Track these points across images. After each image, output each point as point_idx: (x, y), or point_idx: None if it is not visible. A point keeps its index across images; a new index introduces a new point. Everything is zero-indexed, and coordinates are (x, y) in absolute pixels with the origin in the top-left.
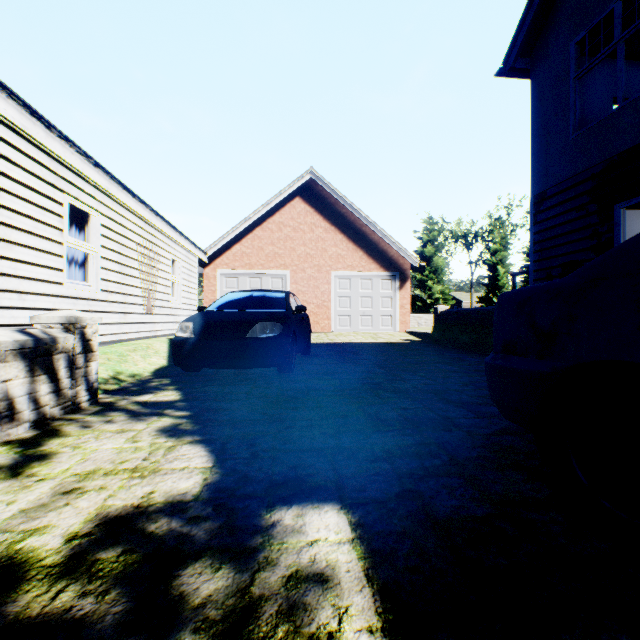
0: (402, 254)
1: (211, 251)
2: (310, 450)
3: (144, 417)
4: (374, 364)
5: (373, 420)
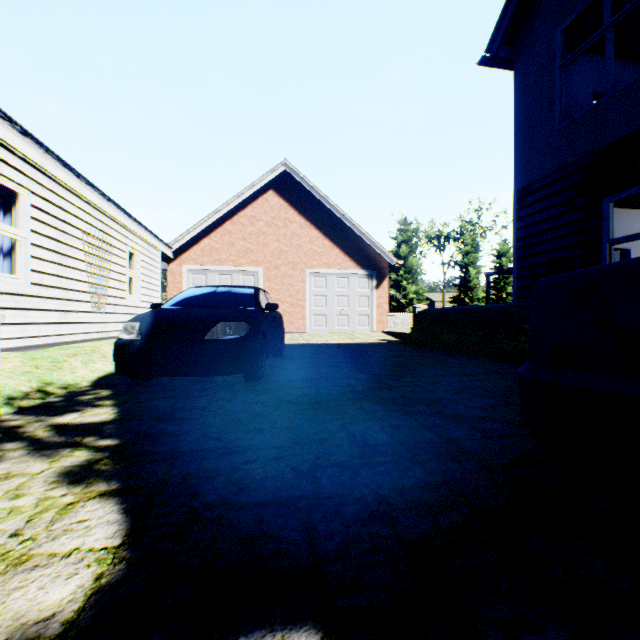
0: (379, 252)
1: (176, 245)
2: (275, 503)
3: (51, 450)
4: (353, 368)
5: (359, 446)
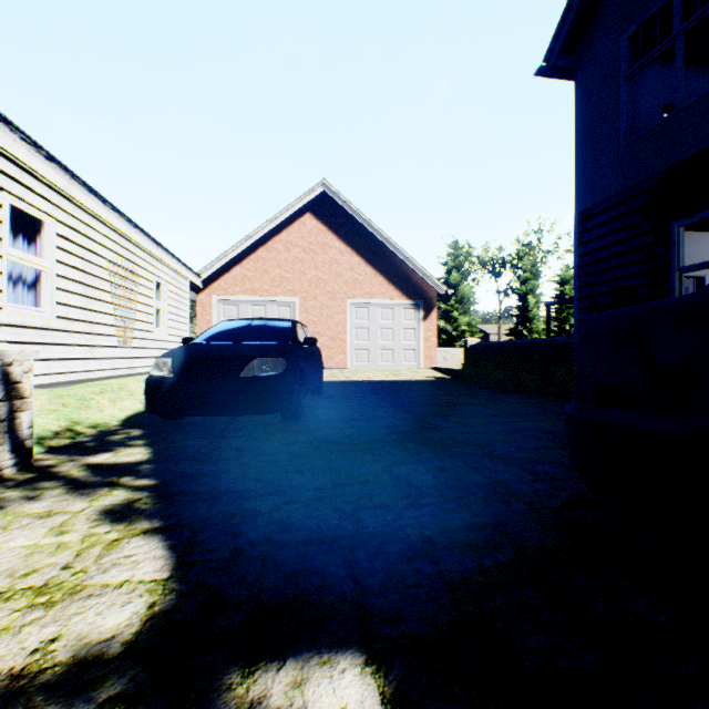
0: (427, 280)
1: (206, 274)
2: (319, 542)
3: (89, 489)
4: (398, 407)
5: (404, 488)
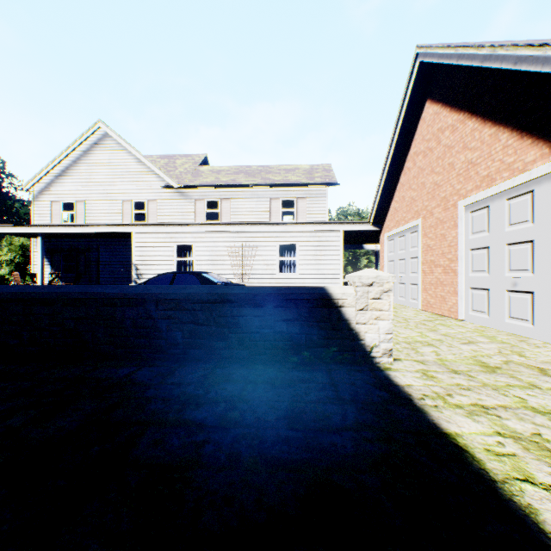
0: None
1: (371, 218)
2: None
3: None
4: None
5: None
